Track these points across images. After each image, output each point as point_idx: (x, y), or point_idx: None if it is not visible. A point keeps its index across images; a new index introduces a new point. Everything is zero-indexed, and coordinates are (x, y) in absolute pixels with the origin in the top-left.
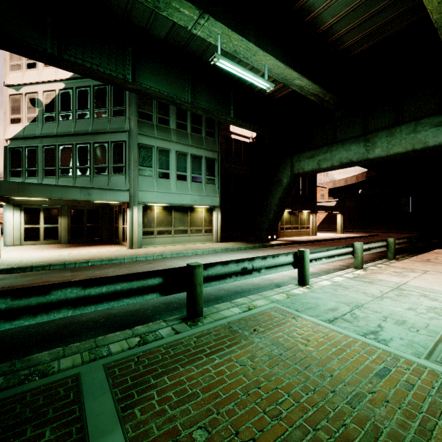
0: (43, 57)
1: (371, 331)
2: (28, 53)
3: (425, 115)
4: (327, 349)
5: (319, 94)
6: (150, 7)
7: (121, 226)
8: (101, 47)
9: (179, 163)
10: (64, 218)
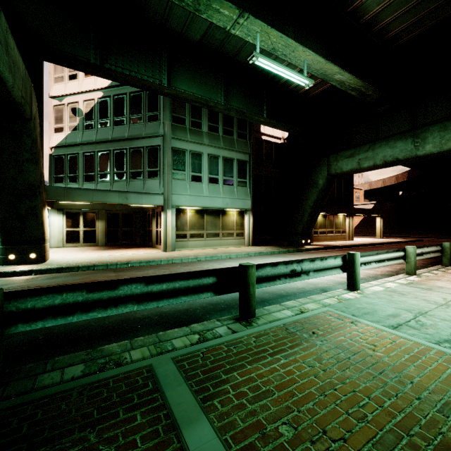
0: (87, 68)
1: (445, 340)
2: (74, 65)
3: None
4: (399, 356)
5: (361, 88)
6: (191, 11)
7: (154, 230)
8: (139, 55)
9: (211, 166)
10: (101, 222)
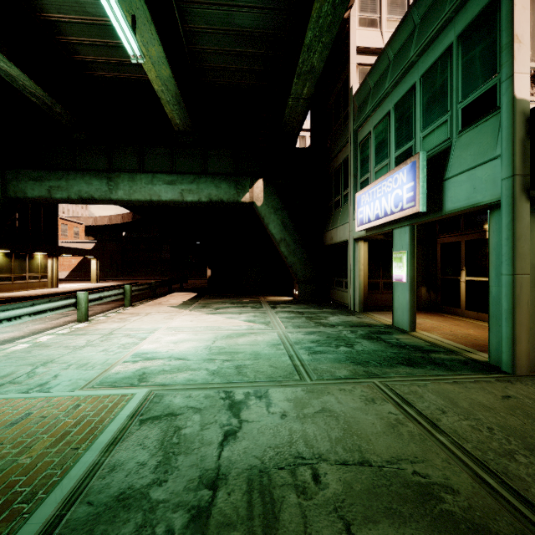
0: None
1: (41, 384)
2: None
3: (161, 171)
4: None
5: (44, 99)
6: None
7: None
8: None
9: None
10: None
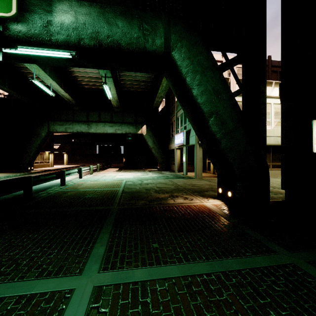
0: None
1: (104, 180)
2: None
3: (107, 121)
4: (99, 182)
5: (70, 99)
6: None
7: None
8: None
9: None
10: None
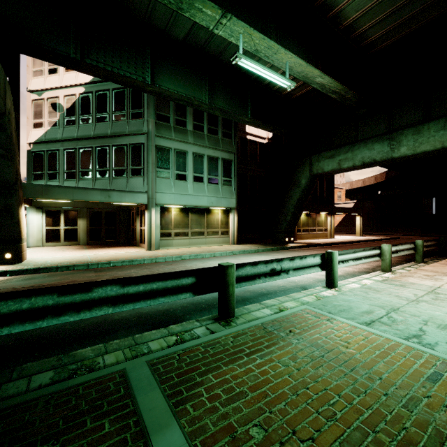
0: (67, 62)
1: (414, 335)
2: (53, 58)
3: None
4: (370, 352)
5: (341, 91)
6: (173, 9)
7: (138, 228)
8: (122, 51)
9: (196, 164)
10: (83, 220)
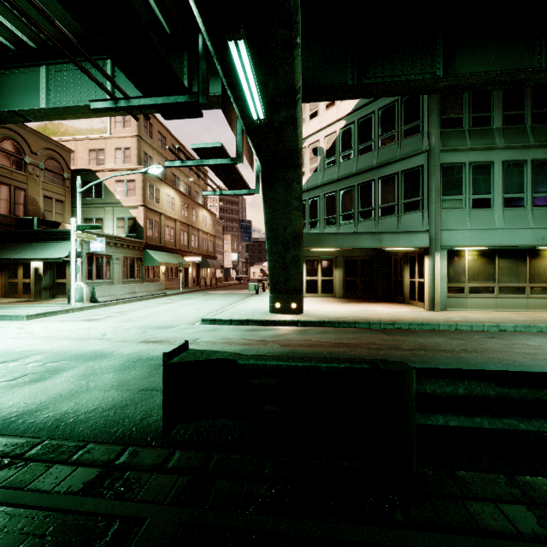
0: (344, 93)
1: None
2: (331, 95)
3: None
4: None
5: None
6: None
7: (407, 280)
8: (403, 51)
9: (509, 179)
10: (339, 270)
